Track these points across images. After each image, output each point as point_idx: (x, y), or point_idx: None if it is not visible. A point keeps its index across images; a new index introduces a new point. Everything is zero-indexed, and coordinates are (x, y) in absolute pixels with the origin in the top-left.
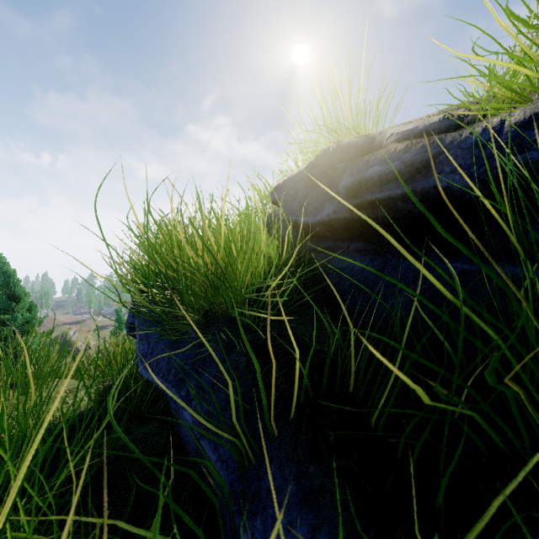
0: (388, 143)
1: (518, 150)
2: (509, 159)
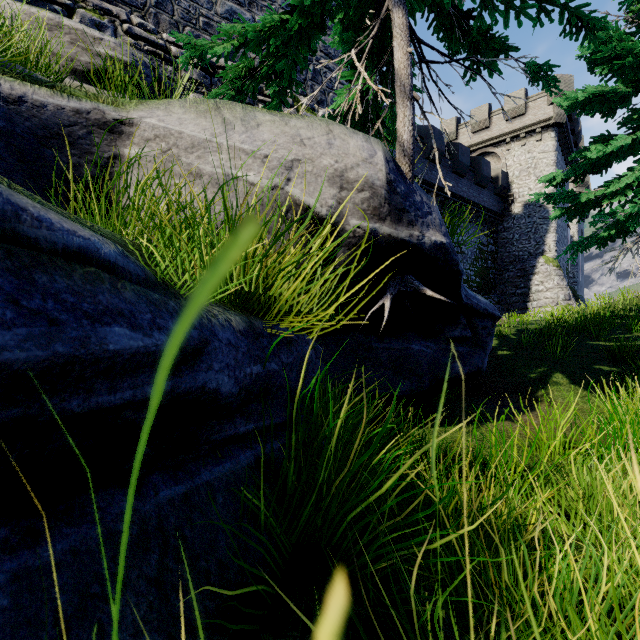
0: (30, 235)
1: (254, 361)
2: (252, 368)
